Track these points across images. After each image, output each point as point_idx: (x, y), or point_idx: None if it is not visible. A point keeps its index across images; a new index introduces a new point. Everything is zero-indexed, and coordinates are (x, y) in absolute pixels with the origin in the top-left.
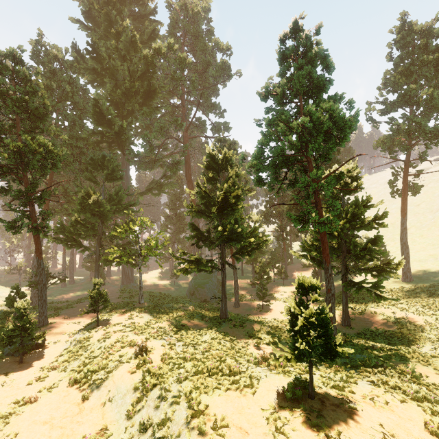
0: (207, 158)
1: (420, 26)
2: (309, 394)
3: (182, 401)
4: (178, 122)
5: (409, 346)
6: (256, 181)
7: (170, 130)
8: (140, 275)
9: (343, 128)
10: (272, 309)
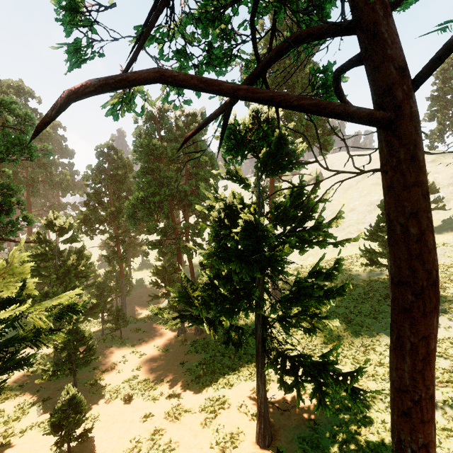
0: None
1: None
2: None
3: None
4: None
5: None
6: None
7: None
8: None
9: None
10: (98, 451)
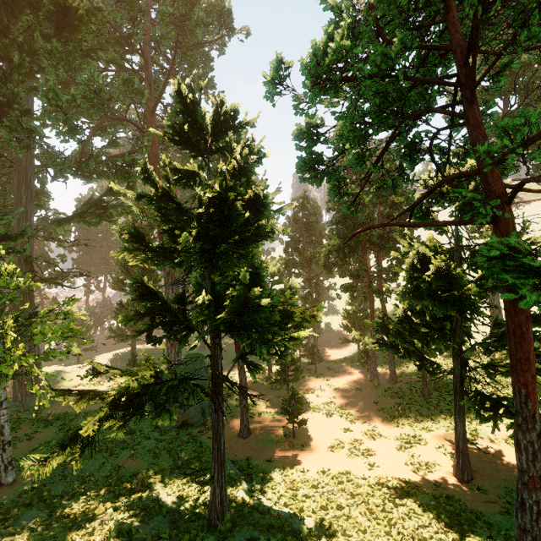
0: (175, 114)
1: None
2: None
3: None
4: (133, 87)
5: None
6: (308, 166)
7: (116, 100)
8: (4, 412)
9: None
10: (312, 438)
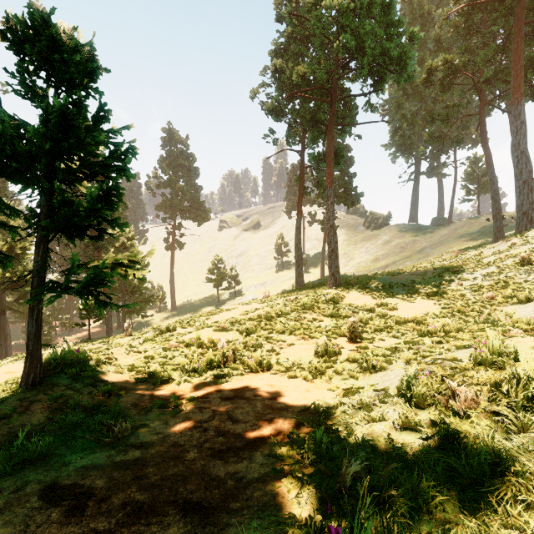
0: None
1: (179, 138)
2: (89, 338)
3: (15, 362)
4: None
5: None
6: None
7: None
8: None
9: (115, 214)
10: None
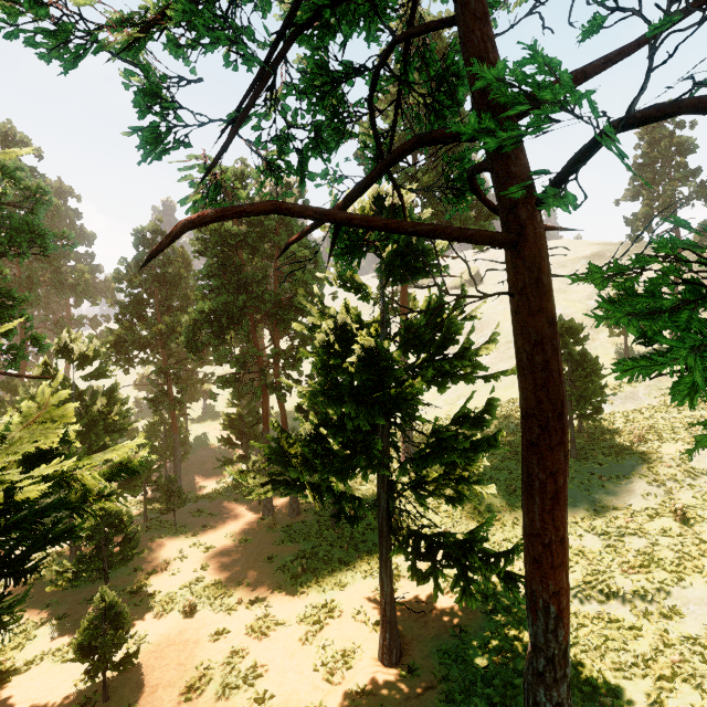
0: None
1: (438, 13)
2: None
3: None
4: None
5: (584, 703)
6: None
7: None
8: None
9: None
10: (148, 684)
